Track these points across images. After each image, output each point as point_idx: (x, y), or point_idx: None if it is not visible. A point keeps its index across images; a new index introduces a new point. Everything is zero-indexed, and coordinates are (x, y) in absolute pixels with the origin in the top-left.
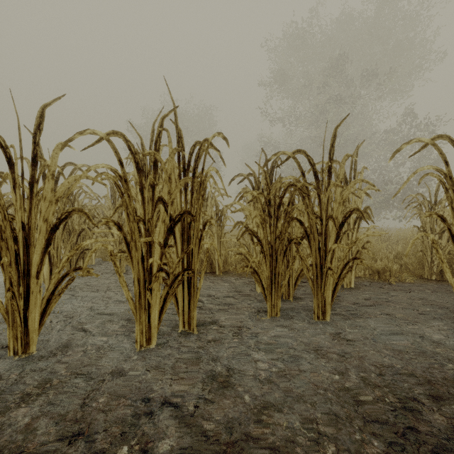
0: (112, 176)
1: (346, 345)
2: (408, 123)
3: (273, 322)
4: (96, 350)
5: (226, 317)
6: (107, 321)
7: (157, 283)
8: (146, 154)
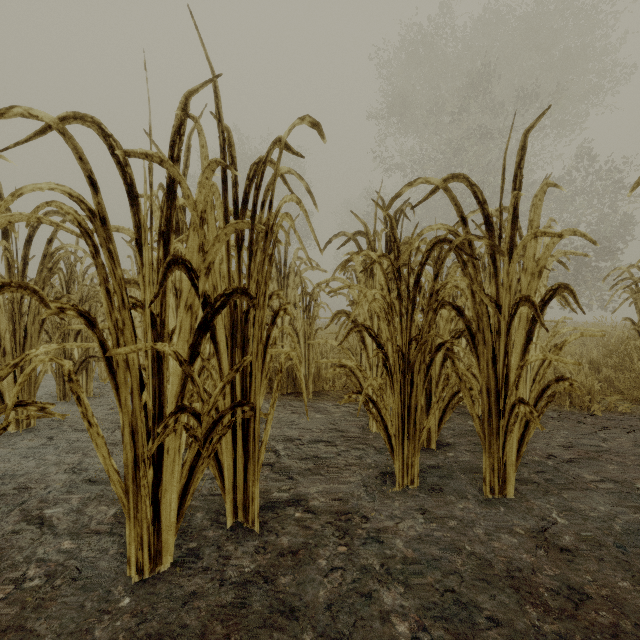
0: (72, 209)
1: (566, 562)
2: (584, 168)
3: (407, 500)
4: (44, 578)
5: (318, 488)
6: (93, 498)
7: (176, 436)
8: (136, 154)
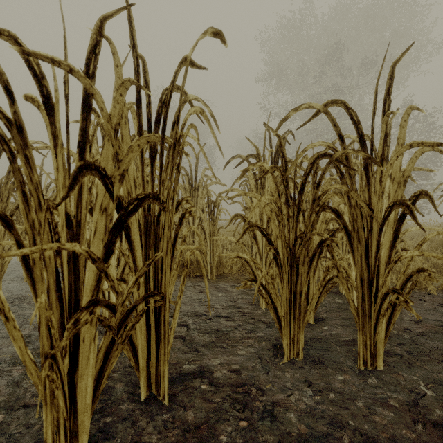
0: None
1: (442, 439)
2: None
3: (294, 372)
4: None
5: (220, 360)
6: None
7: (91, 326)
8: (39, 56)
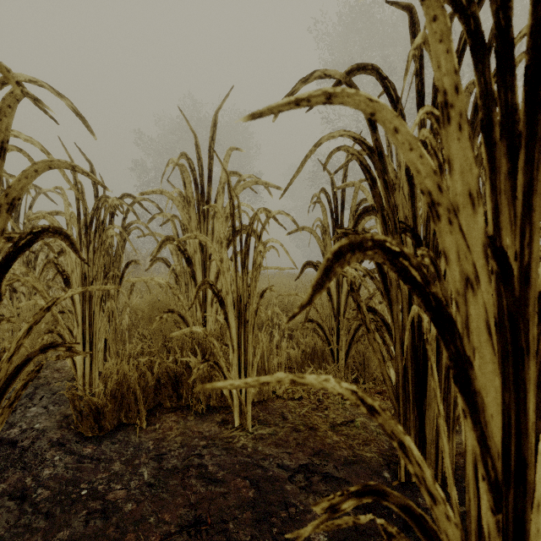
0: None
1: None
2: None
3: None
4: None
5: None
6: None
7: None
8: None
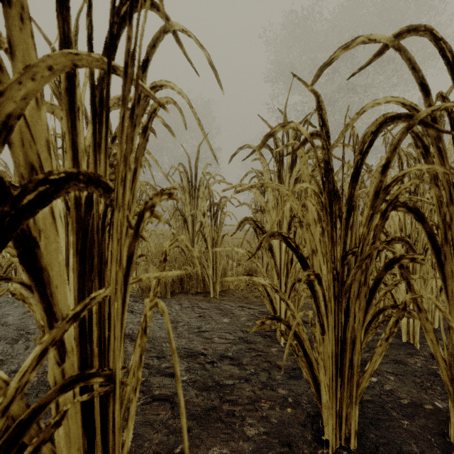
0: None
1: None
2: None
3: None
4: None
5: (224, 450)
6: None
7: None
8: None
